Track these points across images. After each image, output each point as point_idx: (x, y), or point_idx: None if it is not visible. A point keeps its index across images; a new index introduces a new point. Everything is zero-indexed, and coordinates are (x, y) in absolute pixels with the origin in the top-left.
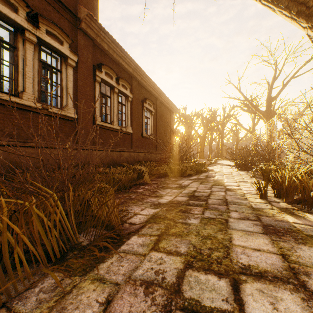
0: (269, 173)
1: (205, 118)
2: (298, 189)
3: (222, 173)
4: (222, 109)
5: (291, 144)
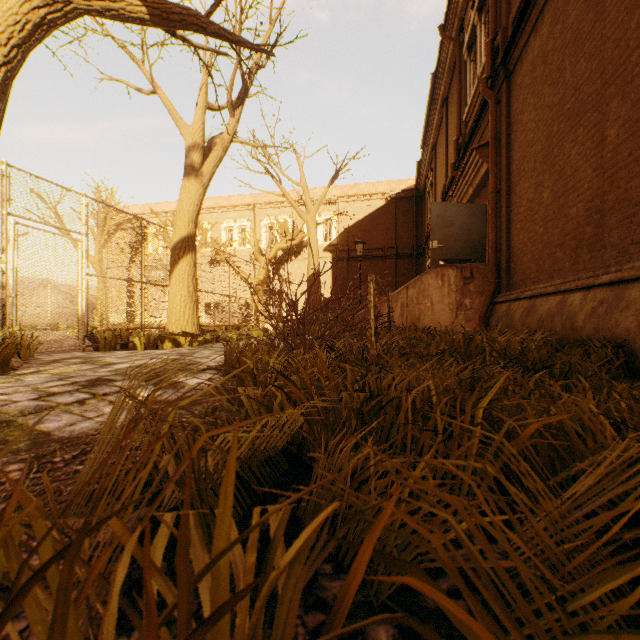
0: None
1: None
2: None
3: None
4: None
5: None
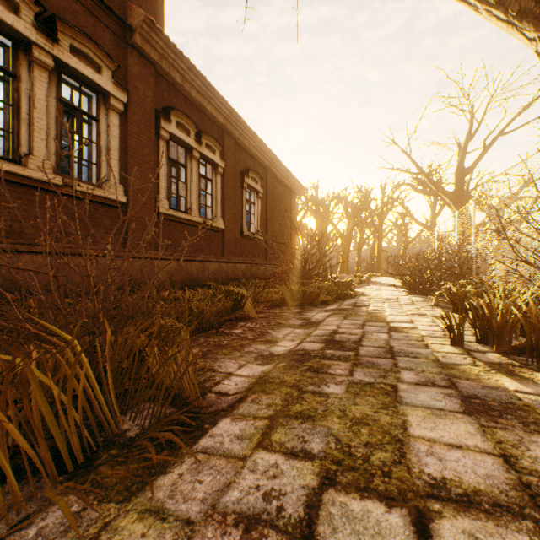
0: (463, 300)
1: (350, 203)
2: (518, 328)
3: (382, 299)
4: (380, 189)
5: (498, 248)
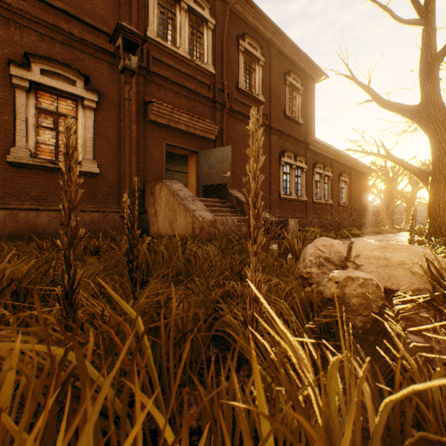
0: None
1: None
2: None
3: None
4: None
5: None
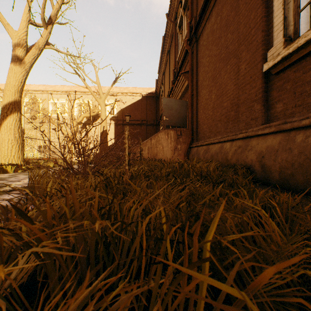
0: None
1: None
2: None
3: None
4: None
5: None
